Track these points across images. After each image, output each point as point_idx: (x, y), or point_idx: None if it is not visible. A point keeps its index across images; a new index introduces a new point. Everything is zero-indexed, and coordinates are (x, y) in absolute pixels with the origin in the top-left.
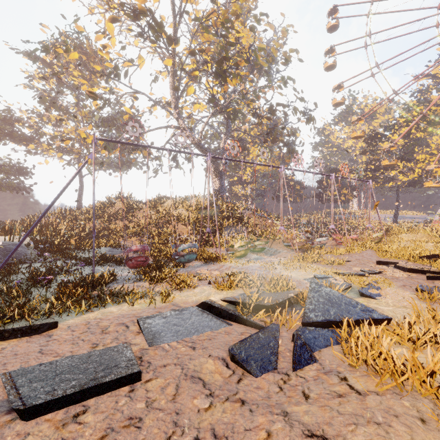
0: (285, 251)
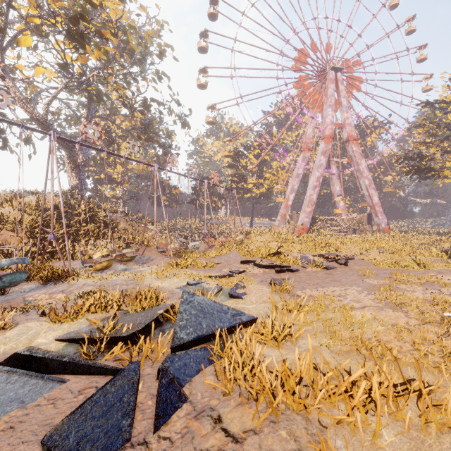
0: (159, 258)
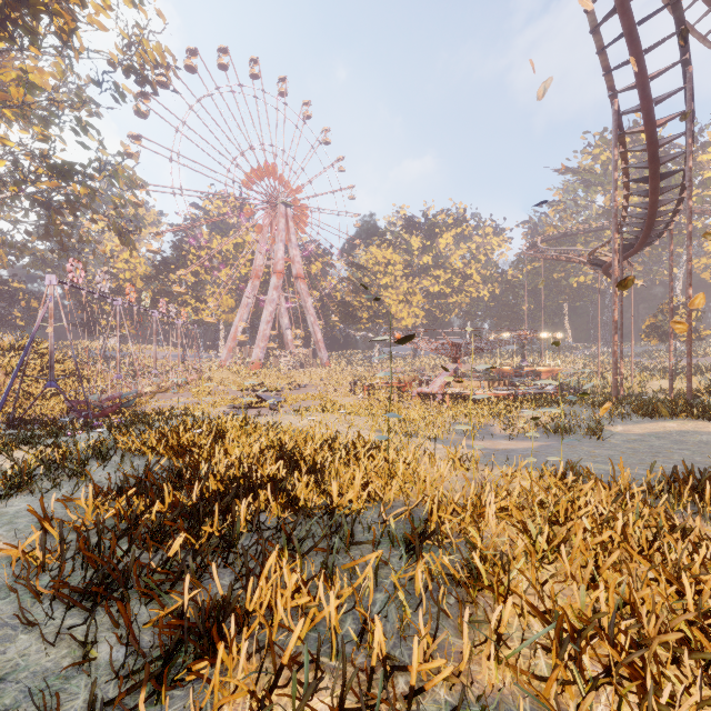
0: (162, 394)
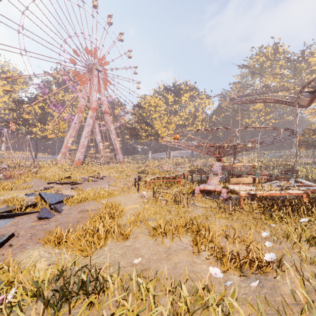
0: None
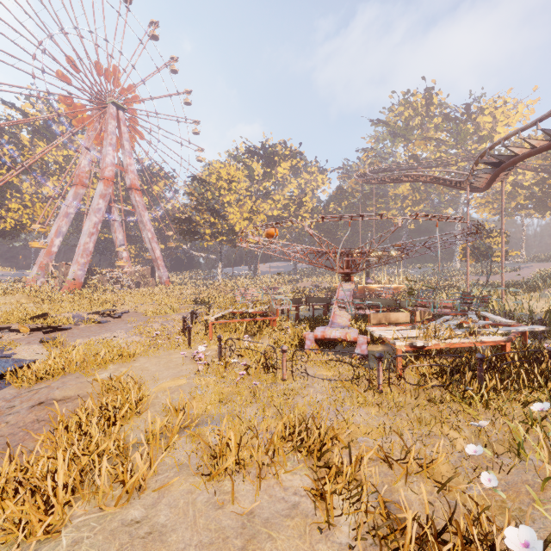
0: None
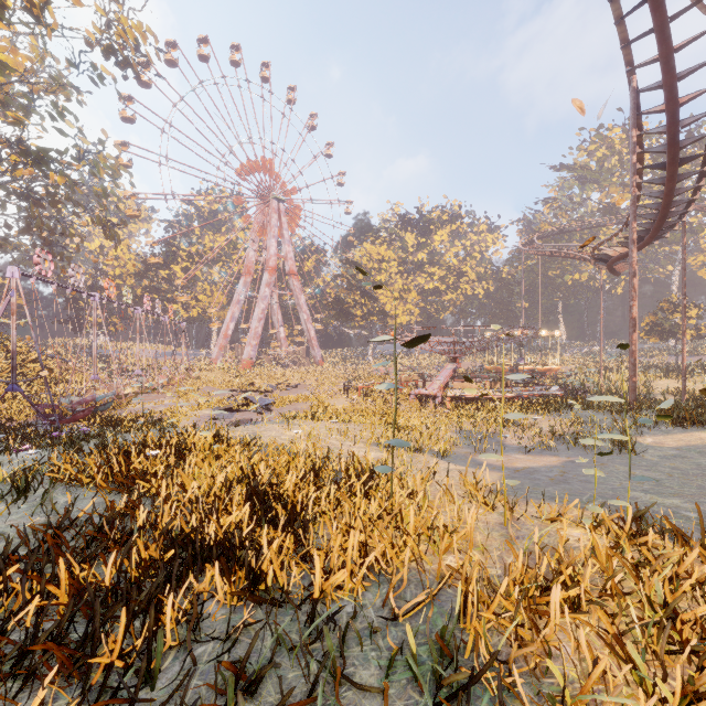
0: (145, 395)
